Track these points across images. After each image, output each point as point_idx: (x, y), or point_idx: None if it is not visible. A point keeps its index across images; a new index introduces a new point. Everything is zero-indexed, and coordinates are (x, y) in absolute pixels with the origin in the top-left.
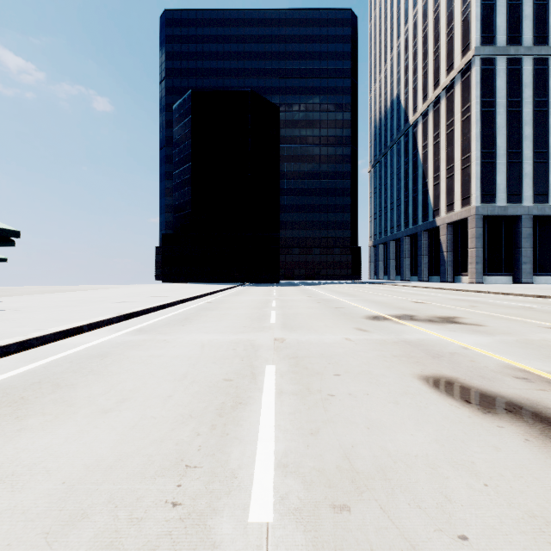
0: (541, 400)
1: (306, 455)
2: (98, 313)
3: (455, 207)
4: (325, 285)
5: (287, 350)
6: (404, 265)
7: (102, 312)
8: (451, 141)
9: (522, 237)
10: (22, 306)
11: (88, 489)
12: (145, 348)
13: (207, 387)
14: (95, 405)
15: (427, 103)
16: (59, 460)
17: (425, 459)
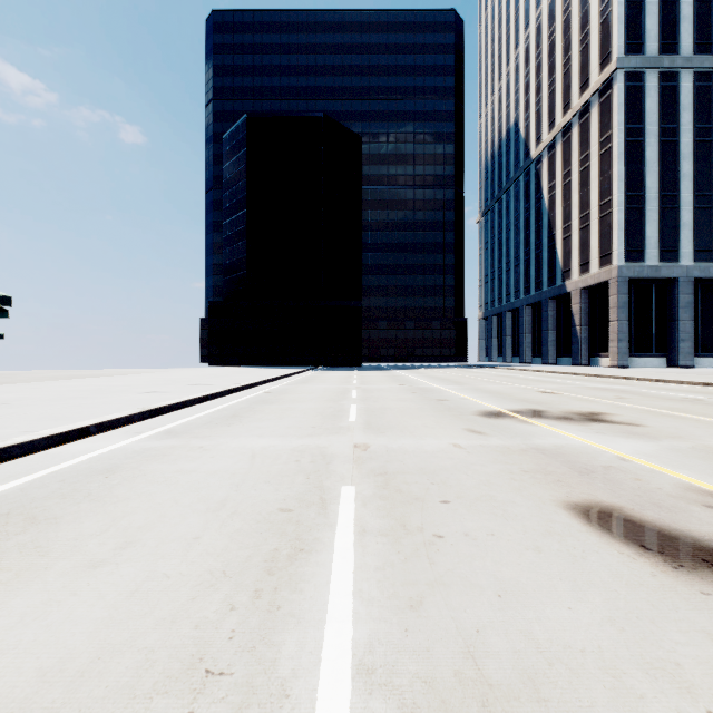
0: None
1: (404, 648)
2: (115, 408)
3: (591, 267)
4: (421, 369)
5: (373, 463)
6: (524, 343)
7: (120, 406)
8: (586, 181)
9: (679, 306)
10: (15, 397)
11: None
12: (172, 459)
13: (253, 523)
14: (82, 554)
15: (554, 132)
16: (0, 659)
17: (599, 657)
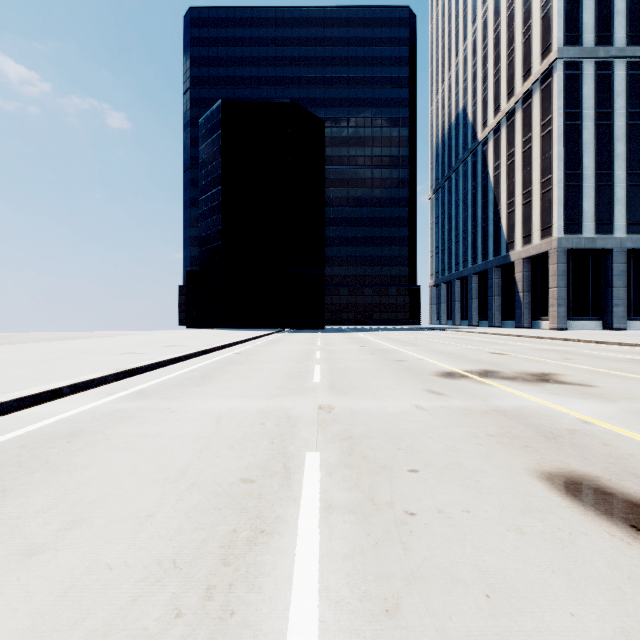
0: None
1: None
2: (91, 369)
3: (532, 238)
4: (378, 331)
5: (337, 426)
6: (471, 308)
7: (96, 367)
8: (528, 161)
9: (613, 274)
10: (0, 358)
11: None
12: (138, 421)
13: (212, 497)
14: (20, 537)
15: (499, 116)
16: None
17: None
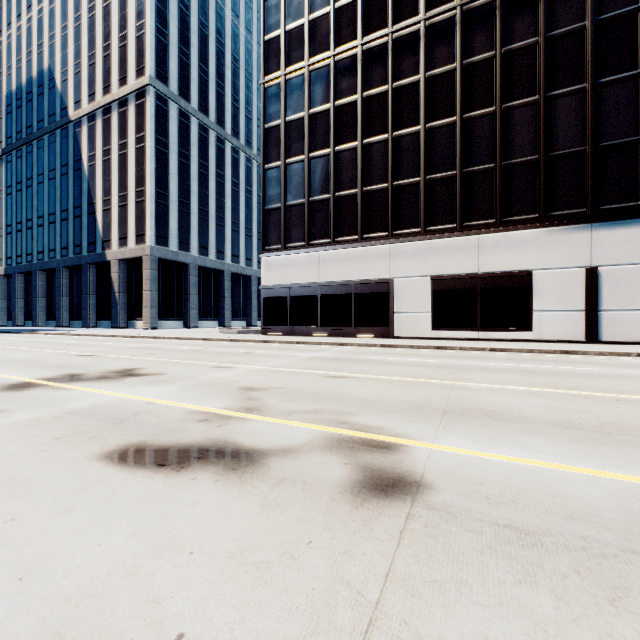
0: (221, 436)
1: None
2: None
3: (129, 242)
4: None
5: None
6: (61, 306)
7: None
8: (125, 165)
9: (190, 284)
10: None
11: None
12: None
13: None
14: None
15: (95, 105)
16: None
17: (123, 568)
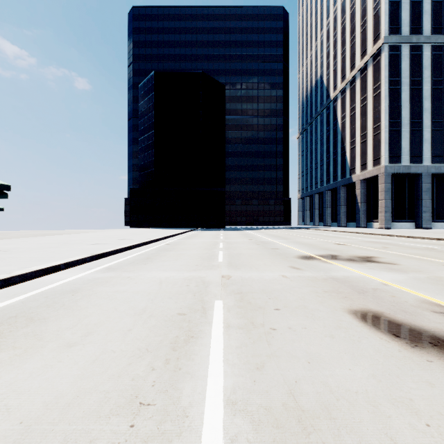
0: None
1: (253, 391)
2: (74, 254)
3: (367, 166)
4: (262, 230)
5: (233, 286)
6: (326, 214)
7: (77, 252)
8: (364, 113)
9: (422, 190)
10: (13, 247)
11: (43, 430)
12: (112, 284)
13: (163, 321)
14: (62, 339)
15: (345, 82)
16: (21, 396)
17: (366, 395)
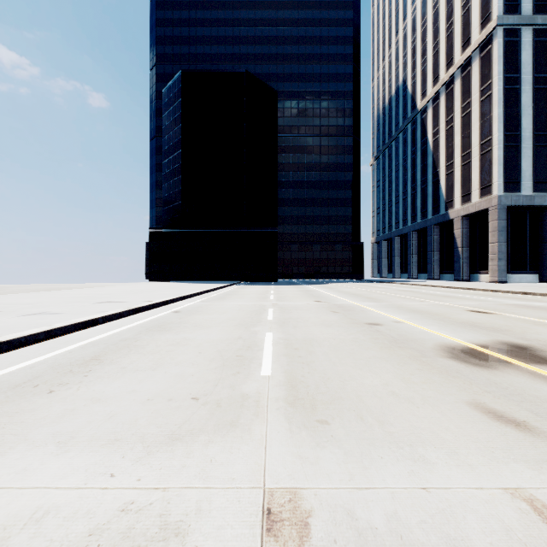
0: None
1: None
2: None
3: (472, 197)
4: (328, 284)
5: None
6: (411, 262)
7: None
8: (467, 125)
9: None
10: None
11: None
12: None
13: None
14: None
15: (438, 85)
16: None
17: None
